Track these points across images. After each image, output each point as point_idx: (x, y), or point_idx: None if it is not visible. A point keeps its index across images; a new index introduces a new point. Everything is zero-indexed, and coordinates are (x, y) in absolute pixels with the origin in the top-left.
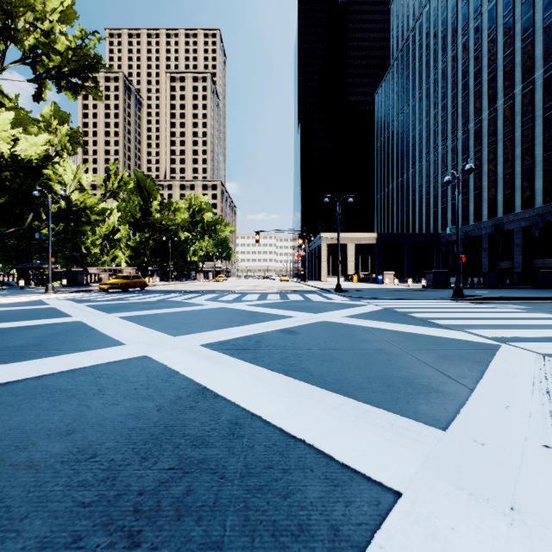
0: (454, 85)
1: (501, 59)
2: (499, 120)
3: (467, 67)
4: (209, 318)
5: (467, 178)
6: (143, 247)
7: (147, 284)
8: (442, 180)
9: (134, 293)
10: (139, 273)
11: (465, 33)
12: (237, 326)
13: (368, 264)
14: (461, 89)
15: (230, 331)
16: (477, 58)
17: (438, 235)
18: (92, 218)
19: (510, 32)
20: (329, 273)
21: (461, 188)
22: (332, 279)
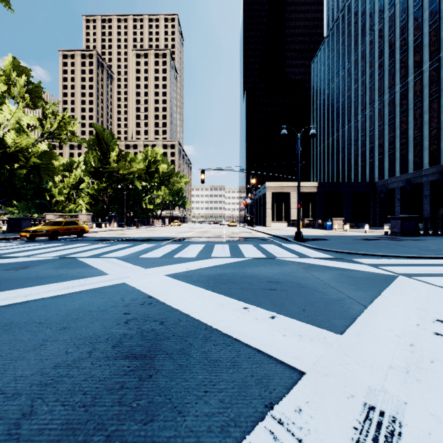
0: (392, 43)
1: None
2: None
3: (406, 24)
4: None
5: (405, 128)
6: (102, 194)
7: (85, 230)
8: (379, 133)
9: (55, 242)
10: (99, 219)
11: None
12: None
13: (309, 210)
14: (399, 45)
15: None
16: (417, 13)
17: (375, 184)
18: (30, 161)
19: None
20: (273, 219)
21: (400, 139)
22: (276, 224)
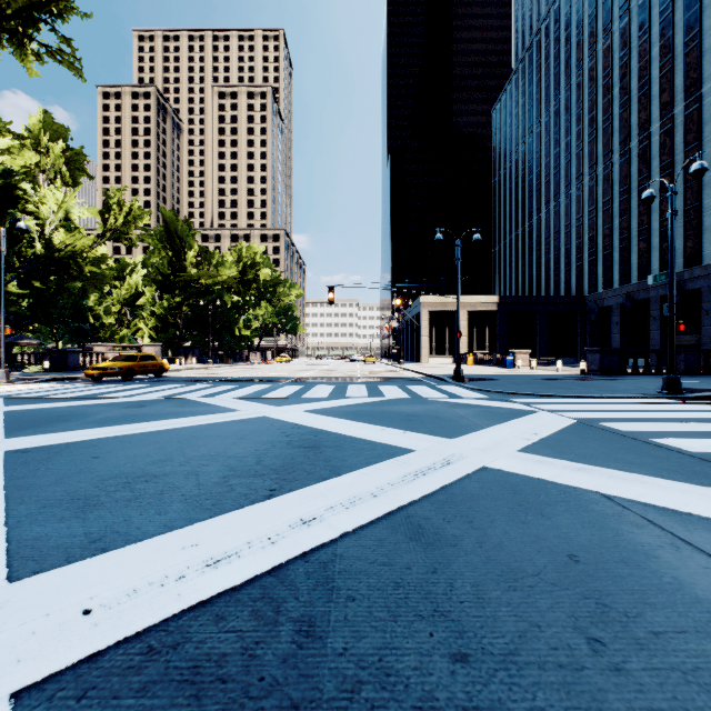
0: (608, 89)
1: (681, 47)
2: (678, 133)
3: (628, 62)
4: (211, 456)
5: (627, 218)
6: (174, 315)
7: (165, 368)
8: (590, 223)
9: (136, 383)
10: (169, 352)
11: (624, 14)
12: (265, 494)
13: (486, 339)
14: (617, 94)
15: (229, 534)
16: (643, 48)
17: (584, 299)
18: (86, 270)
19: (695, 5)
20: (431, 352)
21: (619, 232)
22: (436, 359)
